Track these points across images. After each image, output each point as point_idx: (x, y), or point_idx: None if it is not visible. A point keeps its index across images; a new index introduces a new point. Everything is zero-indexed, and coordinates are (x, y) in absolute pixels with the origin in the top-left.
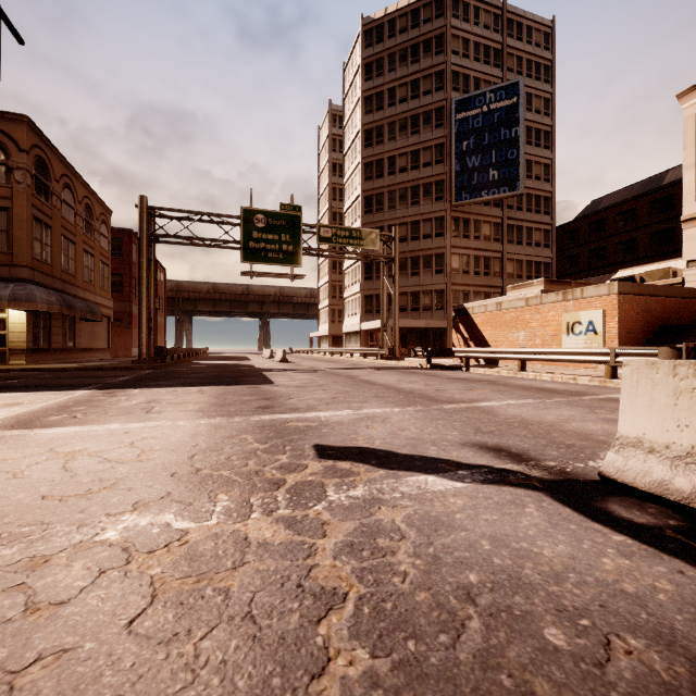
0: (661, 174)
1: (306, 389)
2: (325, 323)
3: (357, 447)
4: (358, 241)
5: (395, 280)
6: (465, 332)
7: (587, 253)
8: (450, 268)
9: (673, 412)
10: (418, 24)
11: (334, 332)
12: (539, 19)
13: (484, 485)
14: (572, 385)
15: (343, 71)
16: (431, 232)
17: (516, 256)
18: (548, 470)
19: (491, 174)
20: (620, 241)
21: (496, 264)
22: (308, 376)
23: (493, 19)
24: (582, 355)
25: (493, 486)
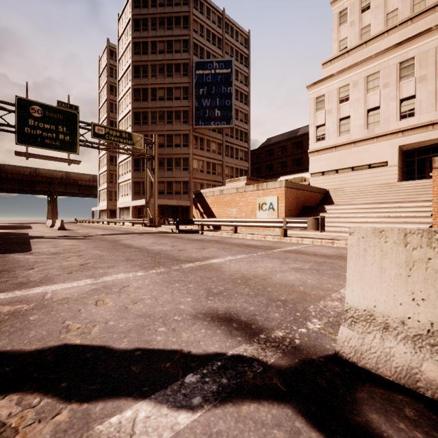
0: (297, 130)
1: (60, 256)
2: (104, 200)
3: (59, 347)
4: (127, 141)
5: (155, 171)
6: (201, 208)
7: (265, 167)
8: (192, 167)
9: (407, 284)
10: (171, 4)
11: (111, 207)
12: (242, 29)
13: (218, 409)
14: (264, 242)
15: (118, 19)
16: (180, 143)
17: (230, 164)
18: (281, 347)
19: (216, 112)
20: (280, 162)
21: (219, 168)
22: (74, 242)
23: (217, 18)
24: (269, 222)
25: (230, 409)
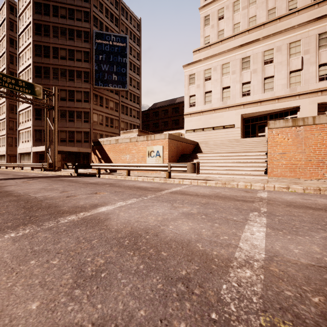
0: (175, 99)
1: None
2: (3, 146)
3: None
4: (24, 89)
5: (55, 120)
6: (99, 154)
7: (152, 124)
8: (93, 120)
9: None
10: None
11: (11, 152)
12: (135, 15)
13: None
14: (153, 183)
15: None
16: (81, 98)
17: (125, 120)
18: None
19: (113, 77)
20: (163, 121)
21: (116, 122)
22: None
23: (115, 1)
24: (156, 167)
25: None
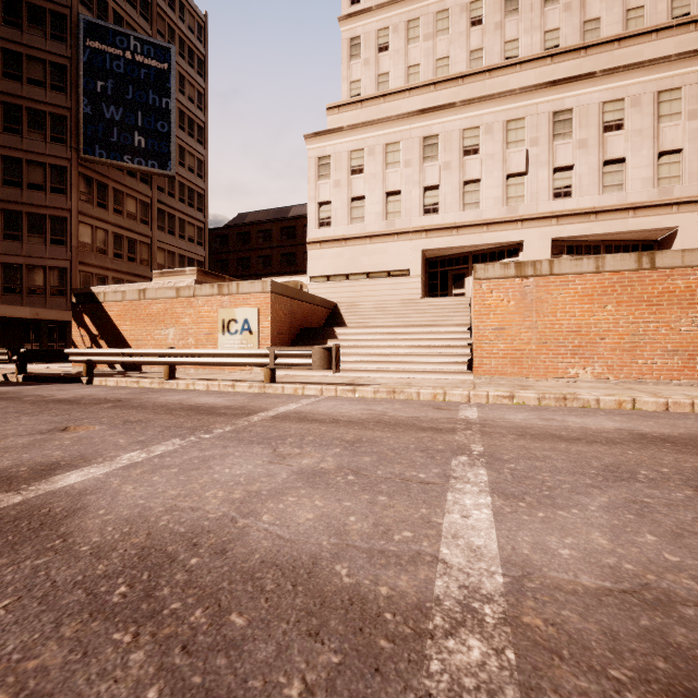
0: (288, 208)
1: None
2: None
3: None
4: None
5: None
6: (94, 326)
7: (236, 261)
8: (78, 240)
9: None
10: None
11: None
12: (193, 3)
13: None
14: (233, 396)
15: None
16: (43, 182)
17: (168, 246)
18: None
19: (136, 138)
20: (261, 256)
21: (144, 250)
22: None
23: None
24: (241, 356)
25: None
